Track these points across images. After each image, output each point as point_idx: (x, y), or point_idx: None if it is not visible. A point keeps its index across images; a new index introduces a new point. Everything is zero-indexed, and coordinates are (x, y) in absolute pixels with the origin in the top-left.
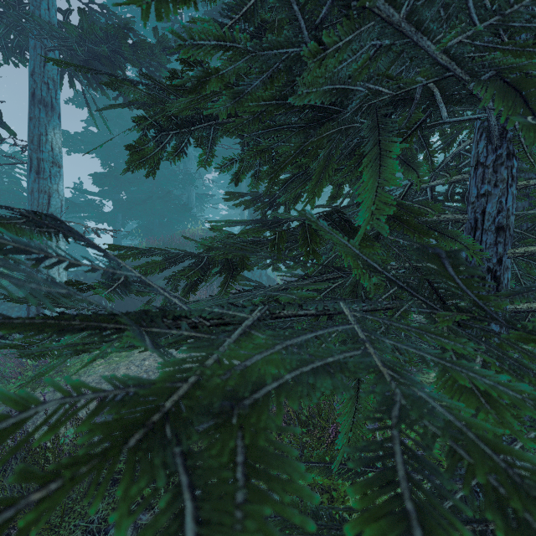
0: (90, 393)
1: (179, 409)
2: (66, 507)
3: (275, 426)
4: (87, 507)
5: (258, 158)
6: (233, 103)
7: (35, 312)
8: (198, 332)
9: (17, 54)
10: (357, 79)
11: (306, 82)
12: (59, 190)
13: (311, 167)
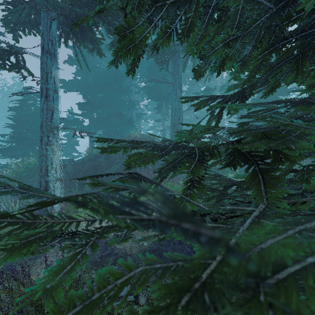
0: None
1: None
2: None
3: None
4: None
5: None
6: None
7: (44, 186)
8: None
9: (35, 27)
10: None
11: None
12: (59, 108)
13: None
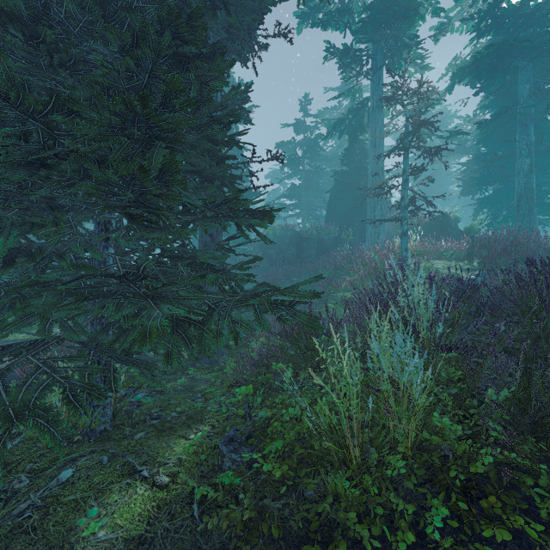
0: None
1: None
2: None
3: None
4: None
5: None
6: None
7: None
8: None
9: None
10: None
11: None
12: None
13: None
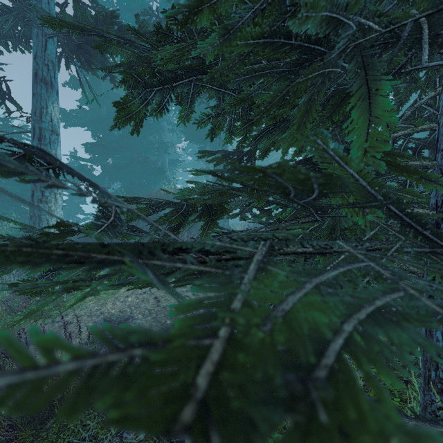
0: (70, 359)
1: (220, 390)
2: (61, 425)
3: (391, 425)
4: (79, 425)
5: (237, 108)
6: (221, 41)
7: None
8: (206, 268)
9: (23, 42)
10: (352, 9)
11: (309, 1)
12: (57, 154)
13: (291, 113)
